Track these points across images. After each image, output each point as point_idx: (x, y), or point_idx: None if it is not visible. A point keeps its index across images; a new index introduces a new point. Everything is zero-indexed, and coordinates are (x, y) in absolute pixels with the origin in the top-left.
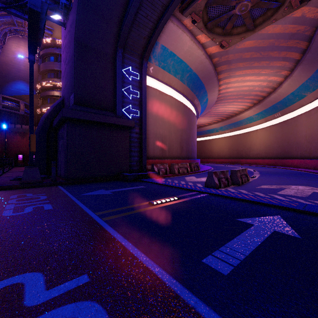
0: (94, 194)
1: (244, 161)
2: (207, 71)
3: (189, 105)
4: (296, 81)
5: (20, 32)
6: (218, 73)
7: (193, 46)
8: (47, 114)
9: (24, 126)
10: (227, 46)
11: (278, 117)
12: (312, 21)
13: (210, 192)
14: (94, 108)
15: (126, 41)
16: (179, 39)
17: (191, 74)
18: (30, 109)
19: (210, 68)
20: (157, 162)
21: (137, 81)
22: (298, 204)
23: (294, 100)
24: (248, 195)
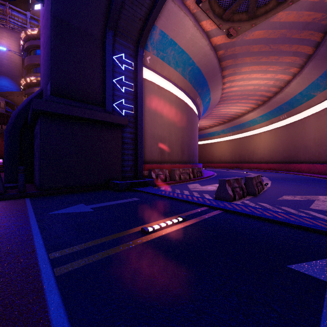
0: (67, 212)
1: (247, 166)
2: (211, 65)
3: (190, 104)
4: (306, 79)
5: (1, 21)
6: (222, 68)
7: (196, 34)
8: (21, 108)
9: (4, 127)
10: (235, 35)
11: (284, 119)
12: None
13: (226, 208)
14: (77, 101)
15: (118, 22)
16: (180, 23)
17: (193, 68)
18: None
19: (214, 62)
20: (155, 167)
21: (132, 71)
22: None
23: (302, 100)
24: (278, 213)
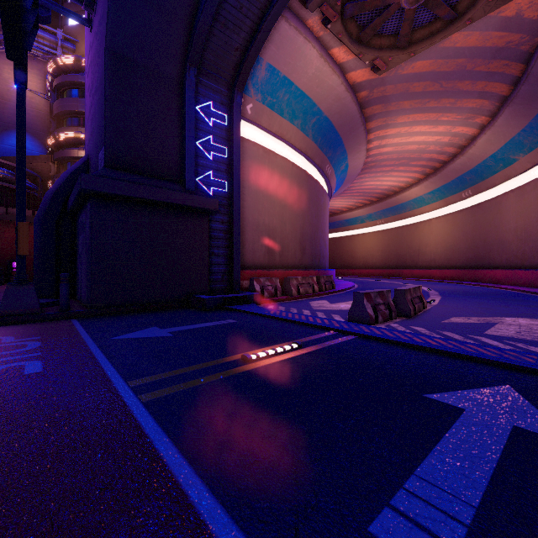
0: (137, 337)
1: (409, 273)
2: (348, 114)
3: (315, 174)
4: (500, 134)
5: None
6: (366, 119)
7: (323, 69)
8: (58, 186)
9: None
10: (385, 69)
11: (468, 197)
12: (534, 24)
13: (361, 332)
14: (144, 175)
15: (204, 54)
16: (299, 53)
17: (320, 119)
18: (18, 174)
19: (353, 110)
20: (259, 275)
21: (224, 128)
22: (537, 359)
23: (496, 167)
24: (434, 338)
